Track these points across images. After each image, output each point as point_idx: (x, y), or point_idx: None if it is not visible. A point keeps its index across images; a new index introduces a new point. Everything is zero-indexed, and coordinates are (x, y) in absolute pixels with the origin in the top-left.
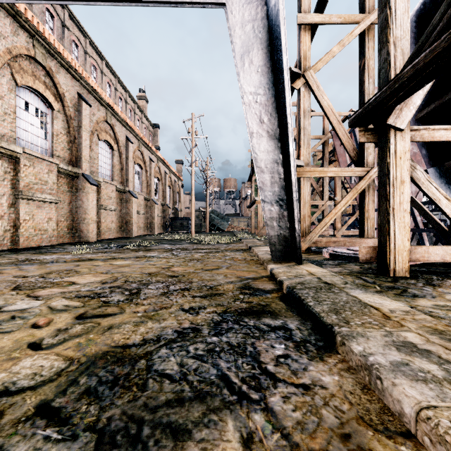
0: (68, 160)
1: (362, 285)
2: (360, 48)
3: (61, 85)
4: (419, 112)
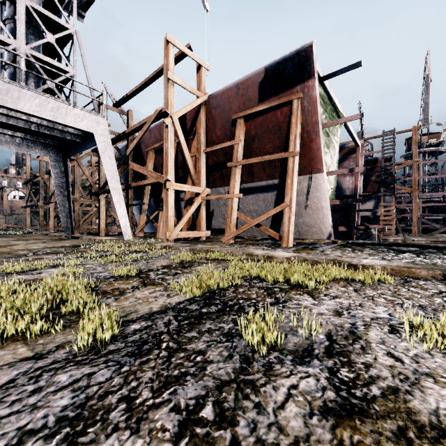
0: None
1: None
2: None
3: None
4: (125, 181)
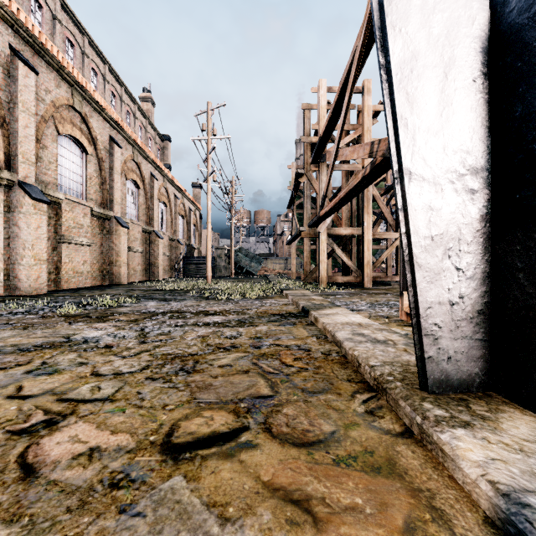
0: None
1: None
2: None
3: None
4: None
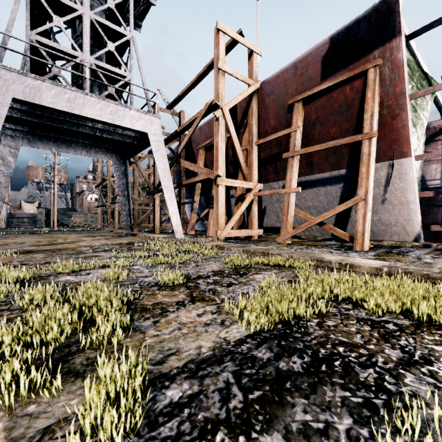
0: None
1: None
2: None
3: None
4: (178, 181)
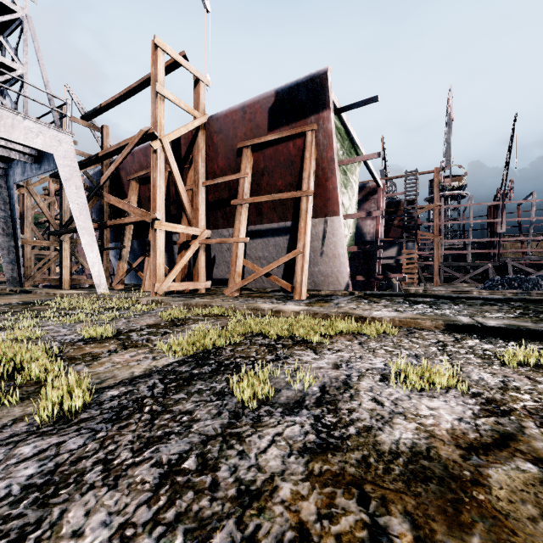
0: None
1: None
2: None
3: None
4: (98, 217)
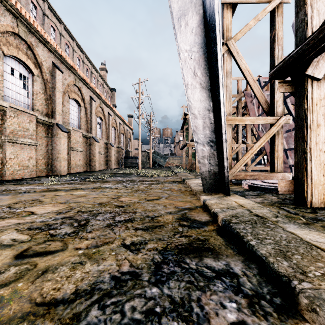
0: (45, 113)
1: (287, 216)
2: (271, 23)
3: (40, 56)
4: None
